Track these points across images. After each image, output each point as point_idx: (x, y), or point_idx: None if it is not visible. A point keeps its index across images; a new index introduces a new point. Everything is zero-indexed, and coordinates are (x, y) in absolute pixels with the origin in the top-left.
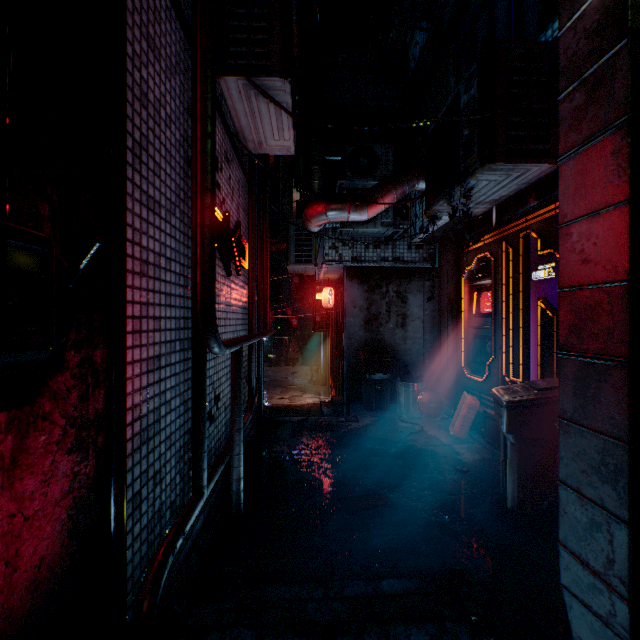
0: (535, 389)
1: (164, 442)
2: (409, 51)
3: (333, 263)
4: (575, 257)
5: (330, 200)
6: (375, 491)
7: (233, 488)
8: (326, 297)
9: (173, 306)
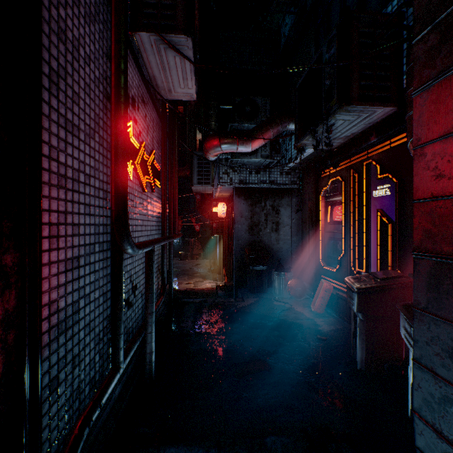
0: (378, 278)
1: (83, 329)
2: (281, 30)
3: (226, 184)
4: (429, 173)
5: (223, 136)
6: (258, 357)
7: (146, 360)
8: (220, 210)
9: (92, 215)
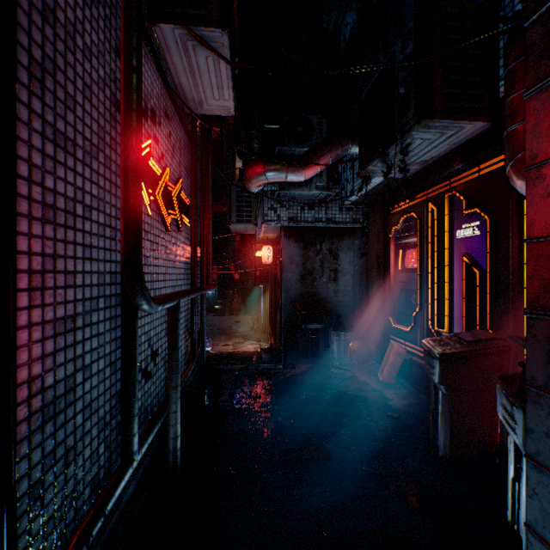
0: (466, 341)
1: (81, 412)
2: (340, 32)
3: (272, 223)
4: (549, 202)
5: (269, 161)
6: (312, 441)
7: (169, 447)
8: (265, 254)
9: (95, 259)
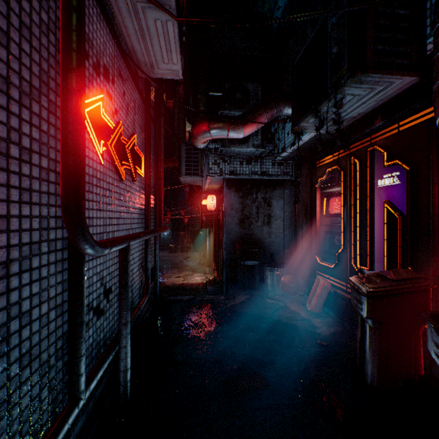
0: (391, 279)
1: (17, 362)
2: (273, 15)
3: (215, 175)
4: None
5: (213, 120)
6: (252, 369)
7: (120, 379)
8: (210, 202)
9: (35, 203)
